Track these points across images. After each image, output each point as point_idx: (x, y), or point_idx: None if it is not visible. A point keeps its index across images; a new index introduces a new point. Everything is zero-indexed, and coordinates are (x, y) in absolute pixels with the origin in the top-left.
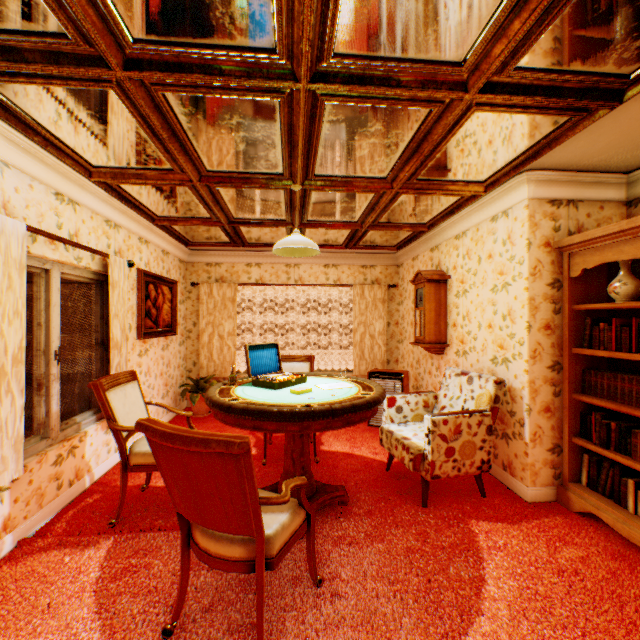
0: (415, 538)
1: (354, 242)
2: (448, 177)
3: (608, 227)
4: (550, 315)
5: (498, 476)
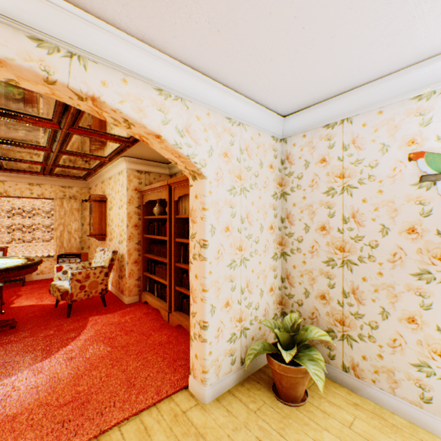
0: (55, 330)
1: (49, 172)
2: (86, 152)
3: (148, 187)
4: (138, 220)
5: (120, 297)
